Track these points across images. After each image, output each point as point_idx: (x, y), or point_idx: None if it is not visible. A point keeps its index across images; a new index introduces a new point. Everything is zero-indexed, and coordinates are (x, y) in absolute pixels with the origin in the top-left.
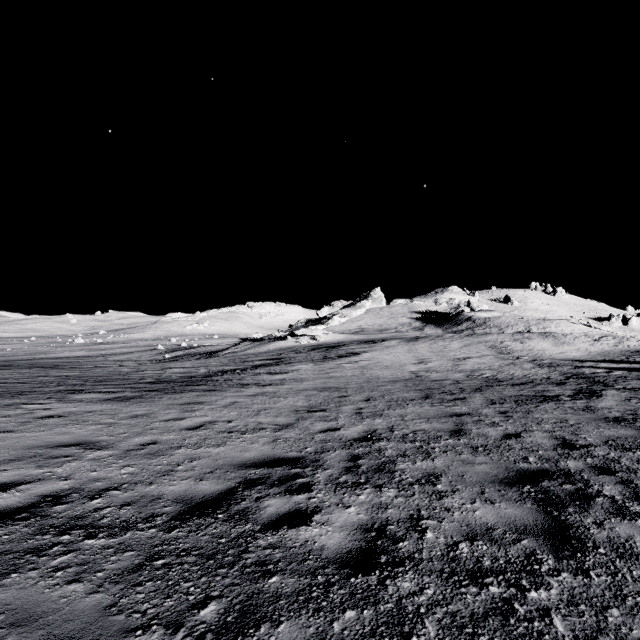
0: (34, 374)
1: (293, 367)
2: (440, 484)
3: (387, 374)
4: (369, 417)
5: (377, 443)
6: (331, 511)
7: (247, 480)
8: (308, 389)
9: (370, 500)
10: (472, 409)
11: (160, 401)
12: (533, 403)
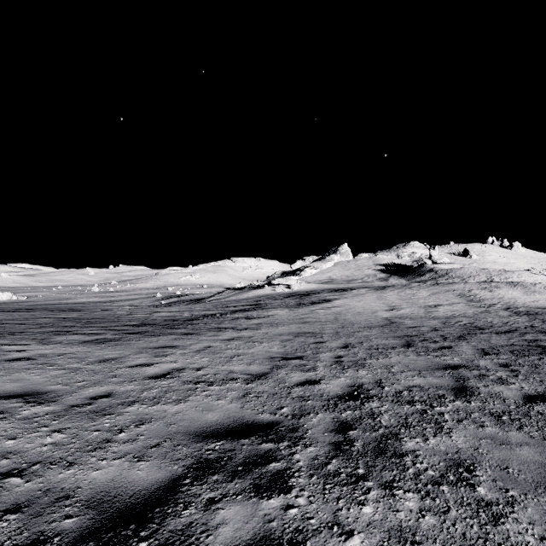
0: (39, 316)
1: (269, 312)
2: (481, 485)
3: (360, 320)
4: (351, 367)
5: (367, 403)
6: (322, 544)
7: (201, 462)
8: (283, 334)
9: (381, 518)
10: (466, 360)
11: (136, 344)
12: (533, 354)
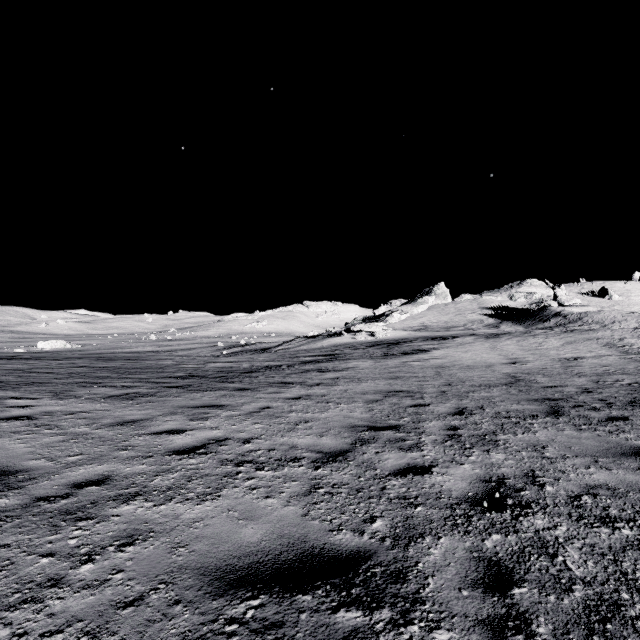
0: (77, 365)
1: (348, 364)
2: None
3: (472, 376)
4: (476, 446)
5: (525, 519)
6: None
7: None
8: (368, 392)
9: None
10: None
11: (172, 401)
12: None
